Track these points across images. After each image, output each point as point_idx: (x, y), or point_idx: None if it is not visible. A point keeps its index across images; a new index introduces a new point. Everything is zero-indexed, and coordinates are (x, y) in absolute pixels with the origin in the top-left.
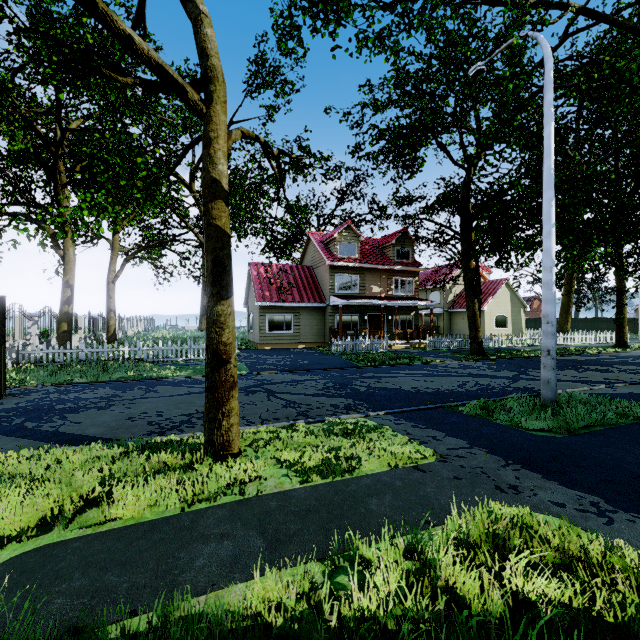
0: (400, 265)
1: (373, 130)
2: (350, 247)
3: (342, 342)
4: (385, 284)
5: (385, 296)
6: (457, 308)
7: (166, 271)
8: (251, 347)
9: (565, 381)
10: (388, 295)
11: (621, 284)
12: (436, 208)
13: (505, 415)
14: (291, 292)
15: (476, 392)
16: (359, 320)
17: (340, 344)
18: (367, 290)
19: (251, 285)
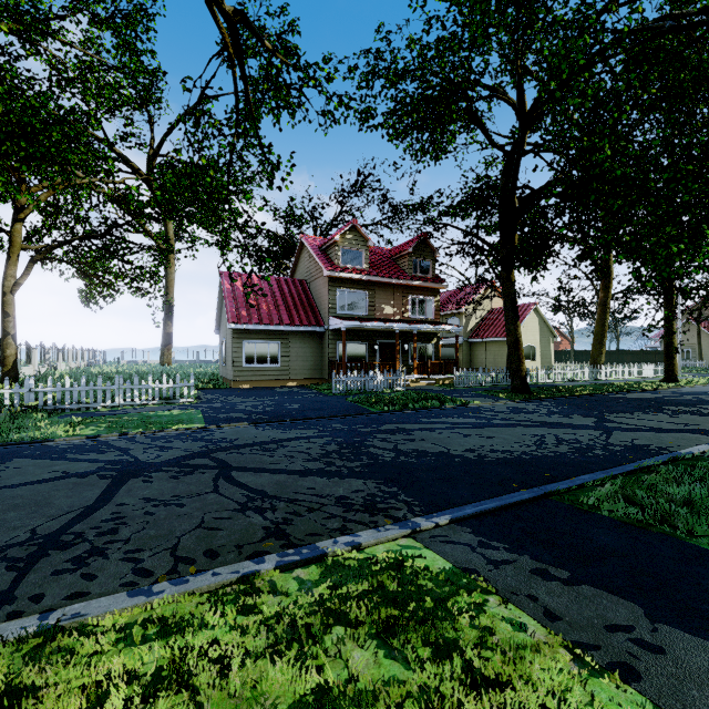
0: (418, 280)
1: (389, 89)
2: (356, 254)
3: (346, 378)
4: (400, 304)
5: (400, 319)
6: (479, 337)
7: (101, 281)
8: (220, 386)
9: (675, 431)
10: (403, 318)
11: (670, 308)
12: (464, 207)
13: (704, 524)
14: (277, 312)
15: (573, 457)
16: (367, 349)
17: (344, 380)
18: (377, 311)
19: (224, 303)
